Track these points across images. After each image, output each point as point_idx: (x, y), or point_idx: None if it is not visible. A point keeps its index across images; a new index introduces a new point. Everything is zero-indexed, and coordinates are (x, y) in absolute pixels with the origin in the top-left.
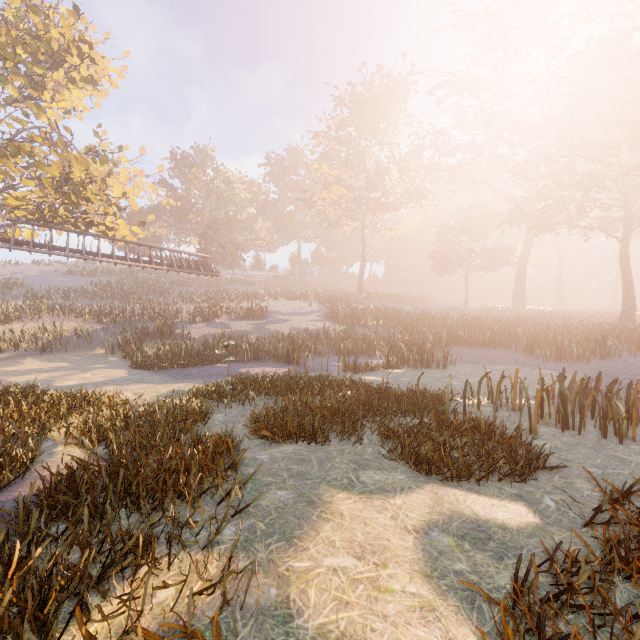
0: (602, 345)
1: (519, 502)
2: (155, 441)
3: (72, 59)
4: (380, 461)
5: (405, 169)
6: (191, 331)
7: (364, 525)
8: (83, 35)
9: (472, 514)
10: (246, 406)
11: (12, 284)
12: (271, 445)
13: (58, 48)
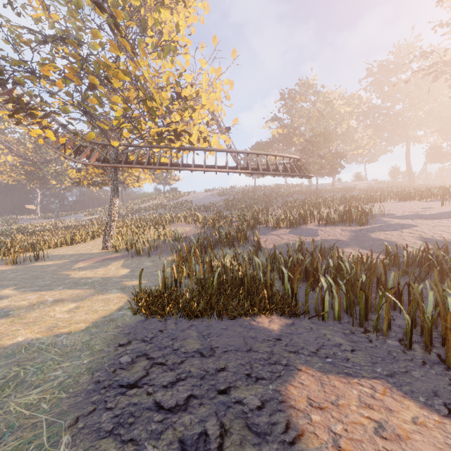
0: None
1: None
2: None
3: None
4: None
5: None
6: (268, 238)
7: None
8: None
9: None
10: None
11: (186, 203)
12: None
13: None
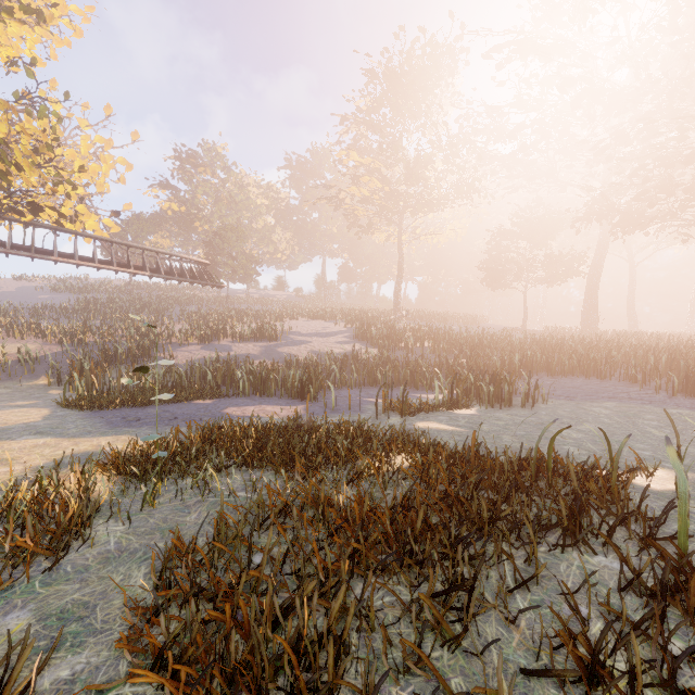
0: None
1: None
2: None
3: None
4: None
5: (453, 156)
6: (178, 355)
7: None
8: None
9: None
10: (193, 495)
11: None
12: None
13: None
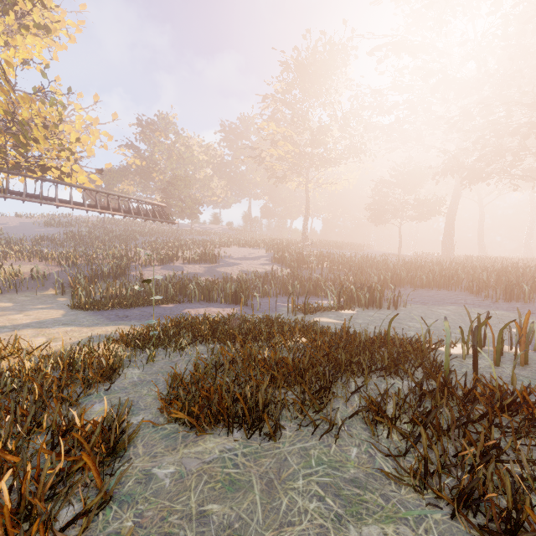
0: None
1: None
2: None
3: (24, 4)
4: (382, 487)
5: (346, 126)
6: (145, 273)
7: None
8: None
9: None
10: (175, 356)
11: None
12: (187, 436)
13: None
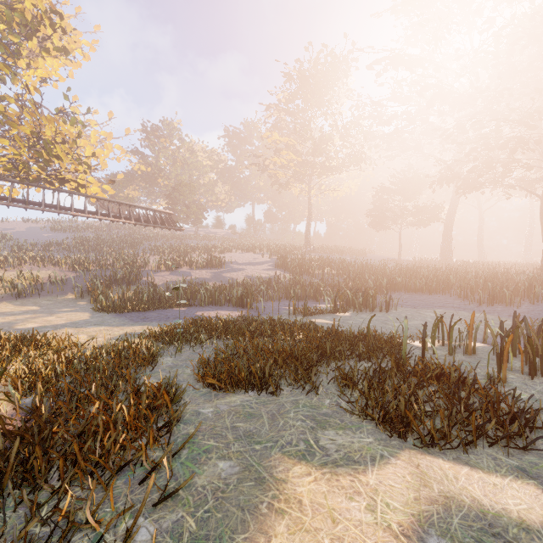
0: (529, 290)
1: (527, 480)
2: (89, 390)
3: (45, 30)
4: (341, 416)
5: (347, 136)
6: (155, 278)
7: (332, 523)
8: (54, 6)
9: (473, 502)
10: (197, 349)
11: (2, 238)
12: (217, 395)
13: (32, 19)
